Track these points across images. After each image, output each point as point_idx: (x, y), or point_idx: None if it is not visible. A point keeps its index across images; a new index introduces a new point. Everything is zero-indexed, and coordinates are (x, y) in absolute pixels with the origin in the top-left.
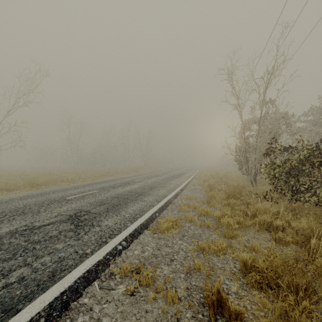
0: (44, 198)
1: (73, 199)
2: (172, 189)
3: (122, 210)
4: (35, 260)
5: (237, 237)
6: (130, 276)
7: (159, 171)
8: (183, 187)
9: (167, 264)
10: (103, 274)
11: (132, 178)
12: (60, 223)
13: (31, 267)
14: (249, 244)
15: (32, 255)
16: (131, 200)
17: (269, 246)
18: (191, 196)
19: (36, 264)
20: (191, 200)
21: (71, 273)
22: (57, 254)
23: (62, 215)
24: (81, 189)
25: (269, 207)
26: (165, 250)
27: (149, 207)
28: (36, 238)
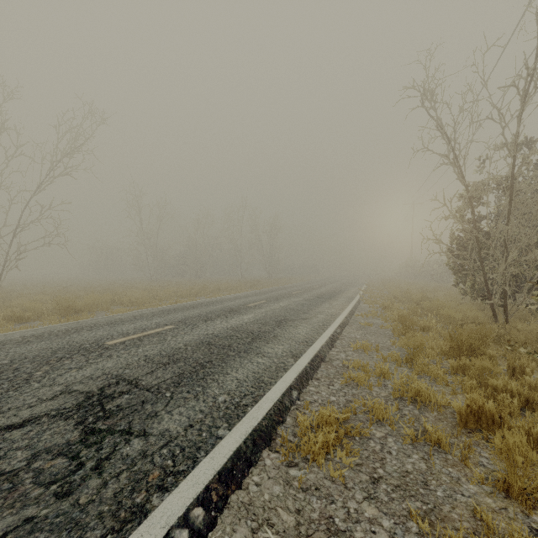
0: (63, 343)
1: (118, 346)
2: (323, 326)
3: (211, 381)
4: None
5: None
6: None
7: (294, 287)
8: (345, 320)
9: None
10: None
11: (244, 300)
12: (53, 419)
13: None
14: None
15: None
16: (236, 353)
17: None
18: (366, 343)
19: None
20: (367, 354)
21: None
22: None
23: (70, 393)
24: (143, 323)
25: None
26: None
27: (275, 372)
28: None
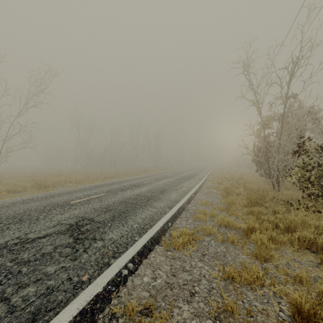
0: (47, 203)
1: (77, 204)
2: (185, 193)
3: (129, 218)
4: (16, 292)
5: (274, 260)
6: (137, 322)
7: (169, 172)
8: (196, 190)
9: (186, 300)
10: (101, 317)
11: (141, 179)
12: (58, 234)
13: (9, 304)
14: (294, 274)
15: (14, 284)
16: (140, 206)
17: (322, 277)
18: (206, 201)
19: (16, 298)
20: (207, 206)
21: (57, 317)
22: (45, 282)
23: (61, 224)
24: (87, 192)
25: (309, 219)
26: (183, 277)
27: (160, 215)
28: (26, 256)
